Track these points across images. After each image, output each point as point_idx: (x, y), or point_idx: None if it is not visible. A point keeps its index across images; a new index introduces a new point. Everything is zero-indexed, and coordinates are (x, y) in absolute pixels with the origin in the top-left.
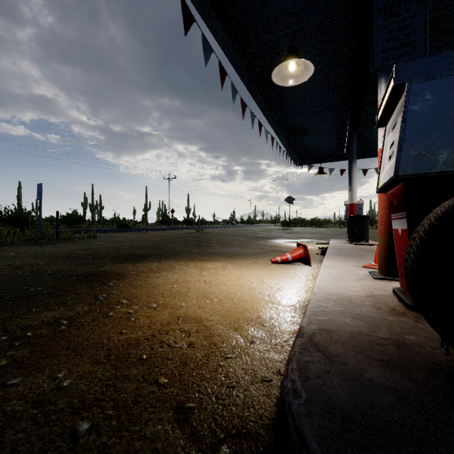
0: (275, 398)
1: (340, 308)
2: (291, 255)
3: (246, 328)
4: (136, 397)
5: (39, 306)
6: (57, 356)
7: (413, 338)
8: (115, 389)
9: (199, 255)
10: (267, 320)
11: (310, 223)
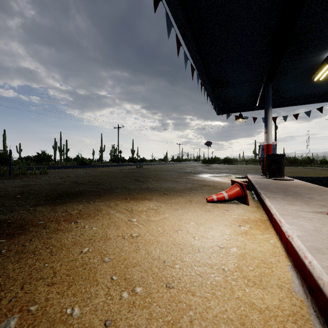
0: None
1: None
2: (228, 193)
3: None
4: None
5: None
6: None
7: None
8: None
9: (134, 191)
10: None
11: (223, 161)
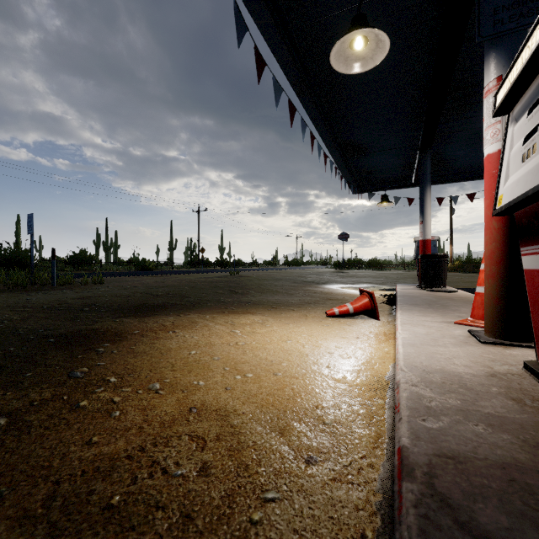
0: None
1: (454, 400)
2: (353, 305)
3: (298, 430)
4: None
5: None
6: None
7: None
8: None
9: (232, 305)
10: (329, 412)
11: (368, 265)
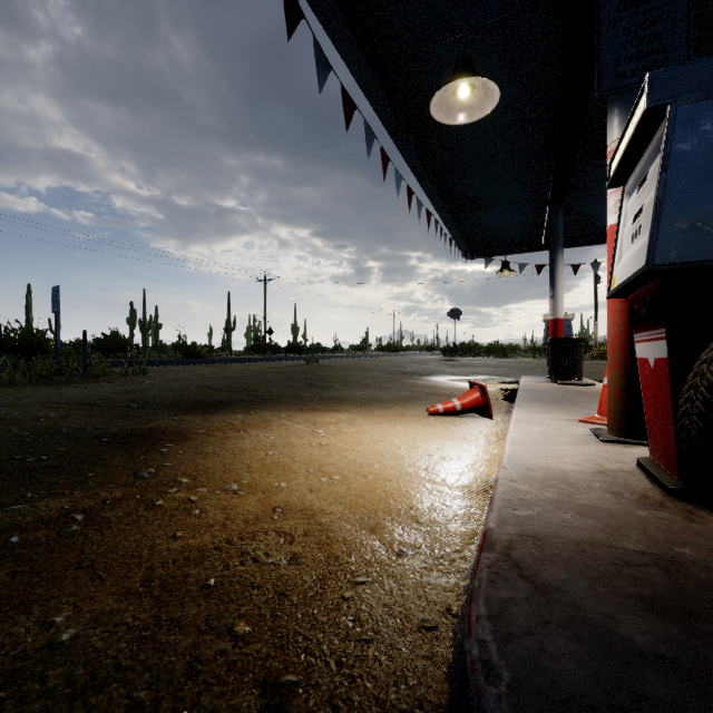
0: (445, 663)
1: (551, 494)
2: (461, 401)
3: (389, 528)
4: (192, 663)
5: (39, 488)
6: (59, 581)
7: (689, 551)
8: (155, 646)
9: (312, 401)
10: (424, 512)
11: (487, 351)
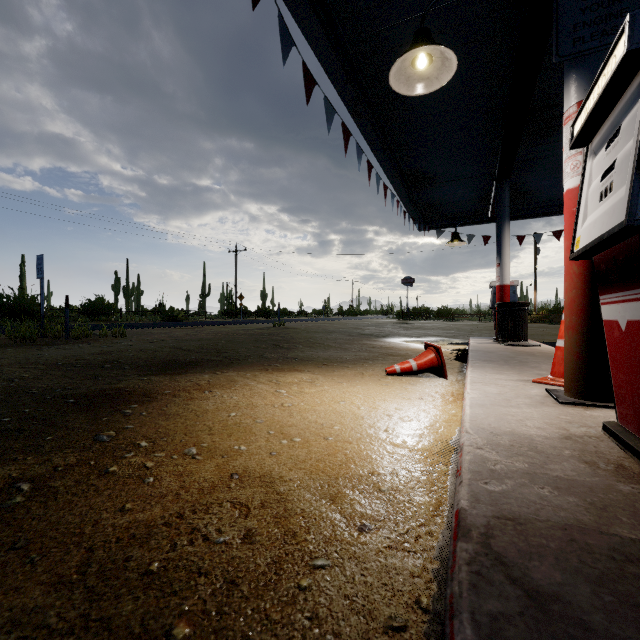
0: None
1: (521, 464)
2: (417, 361)
3: (350, 497)
4: None
5: None
6: None
7: None
8: None
9: (276, 361)
10: (386, 479)
11: (437, 315)
